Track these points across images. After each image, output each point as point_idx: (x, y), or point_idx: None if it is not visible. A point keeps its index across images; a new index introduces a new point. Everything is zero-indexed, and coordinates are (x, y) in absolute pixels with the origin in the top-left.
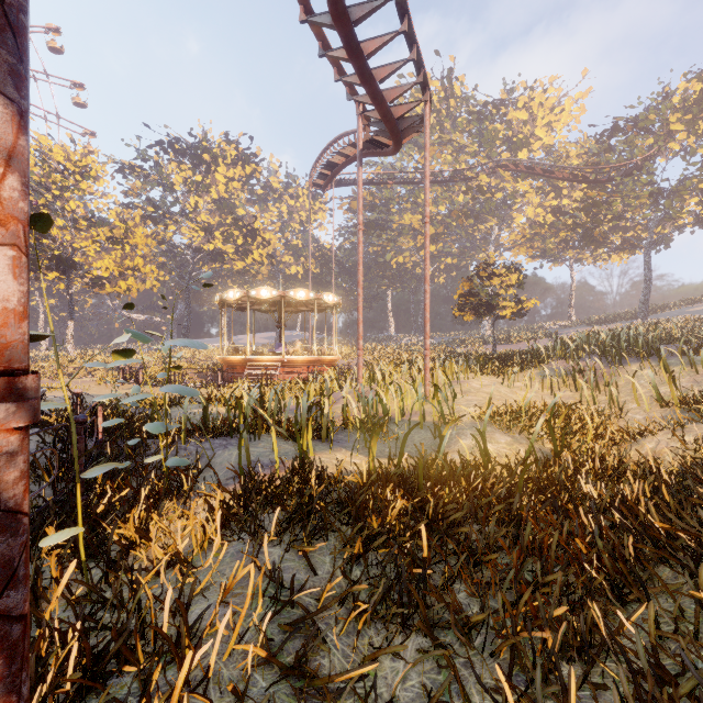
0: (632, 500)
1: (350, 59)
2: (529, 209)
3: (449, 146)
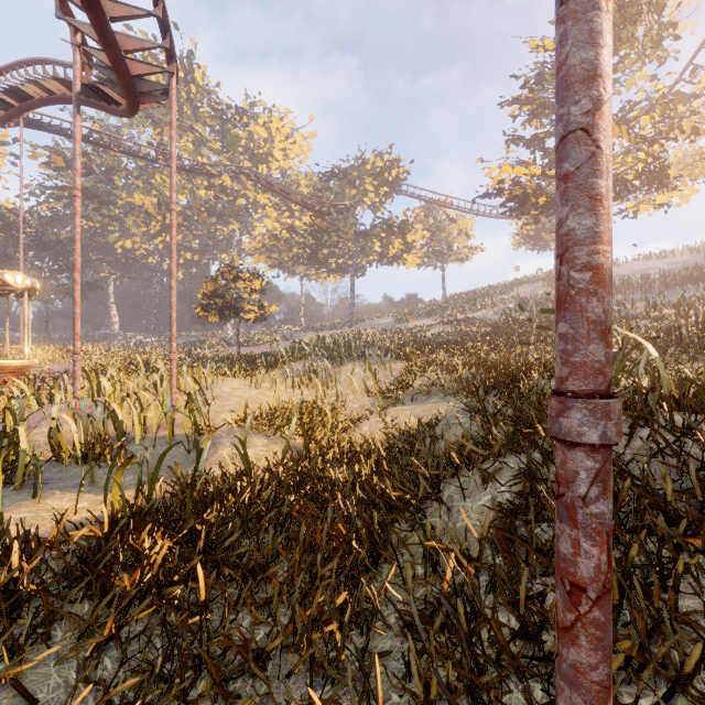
0: (366, 476)
1: None
2: (269, 221)
3: (190, 134)
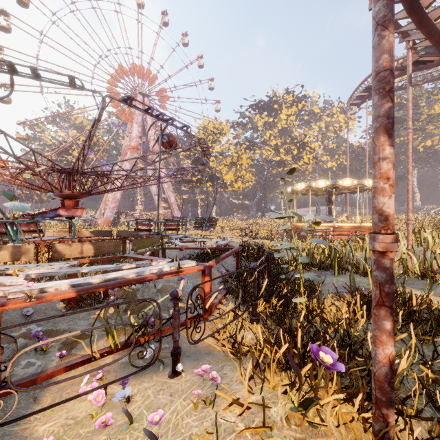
0: None
1: (410, 17)
2: None
3: None
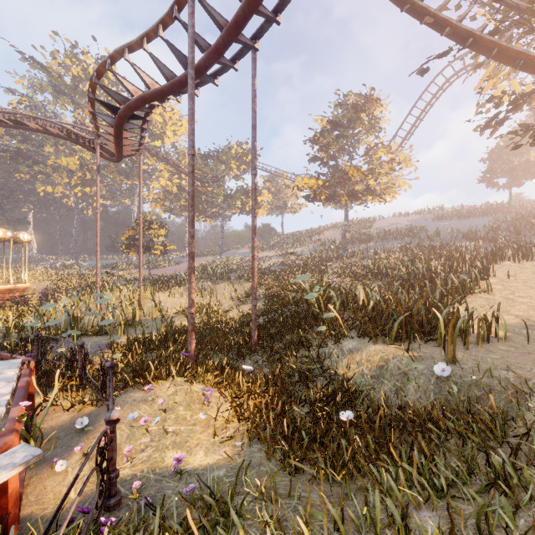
0: (231, 326)
1: (116, 138)
2: (163, 180)
3: None
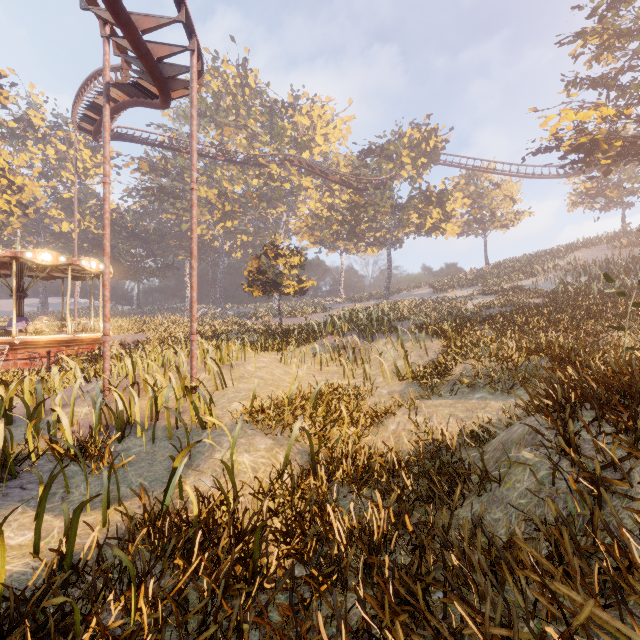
0: (378, 535)
1: None
2: (311, 202)
3: (244, 131)
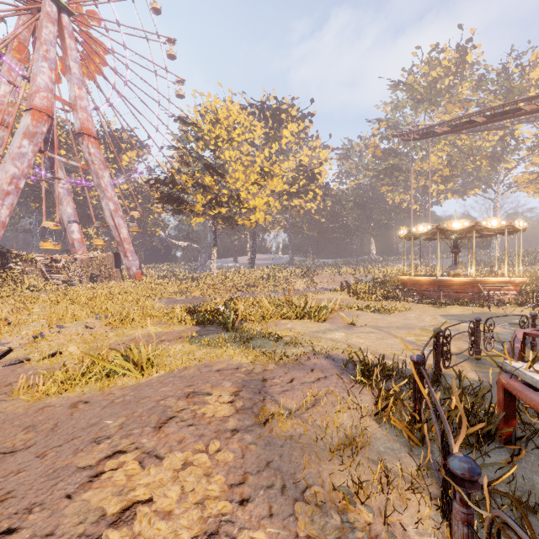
0: None
1: None
2: None
3: (472, 102)
